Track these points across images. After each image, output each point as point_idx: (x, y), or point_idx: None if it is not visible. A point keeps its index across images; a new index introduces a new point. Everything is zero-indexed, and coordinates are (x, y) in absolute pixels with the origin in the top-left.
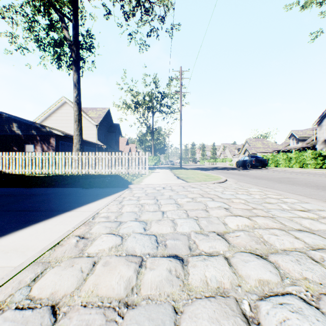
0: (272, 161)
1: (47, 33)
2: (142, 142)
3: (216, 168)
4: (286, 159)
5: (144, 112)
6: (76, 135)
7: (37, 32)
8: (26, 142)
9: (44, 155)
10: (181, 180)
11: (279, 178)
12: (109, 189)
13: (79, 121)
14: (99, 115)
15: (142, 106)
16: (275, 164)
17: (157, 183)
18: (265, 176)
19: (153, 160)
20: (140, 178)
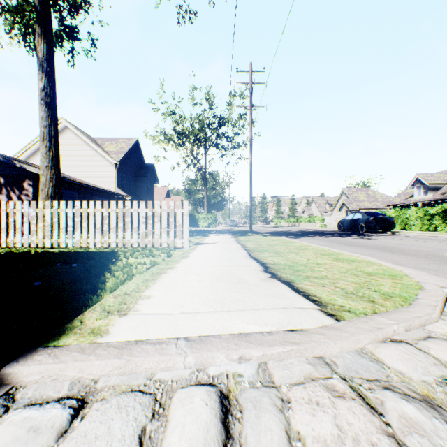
0: (397, 221)
1: None
2: (190, 194)
3: (307, 232)
4: (422, 218)
5: (193, 148)
6: (45, 168)
7: None
8: None
9: None
10: (290, 291)
11: None
12: None
13: (50, 139)
14: (121, 149)
15: (190, 138)
16: (402, 226)
17: (191, 332)
18: None
19: (206, 219)
20: (153, 269)
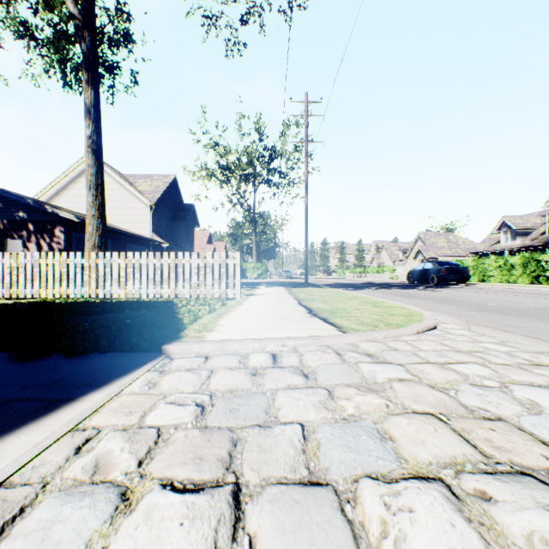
0: (475, 272)
1: (32, 7)
2: (236, 239)
3: (371, 284)
4: (502, 268)
5: (240, 185)
6: (91, 217)
7: (9, 1)
8: (8, 235)
9: (15, 258)
10: (322, 322)
11: (545, 311)
12: (97, 360)
13: (97, 187)
14: (157, 188)
15: (236, 173)
16: (481, 277)
17: (255, 336)
18: (499, 304)
19: (255, 269)
20: (216, 312)
